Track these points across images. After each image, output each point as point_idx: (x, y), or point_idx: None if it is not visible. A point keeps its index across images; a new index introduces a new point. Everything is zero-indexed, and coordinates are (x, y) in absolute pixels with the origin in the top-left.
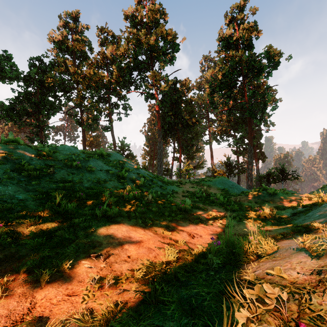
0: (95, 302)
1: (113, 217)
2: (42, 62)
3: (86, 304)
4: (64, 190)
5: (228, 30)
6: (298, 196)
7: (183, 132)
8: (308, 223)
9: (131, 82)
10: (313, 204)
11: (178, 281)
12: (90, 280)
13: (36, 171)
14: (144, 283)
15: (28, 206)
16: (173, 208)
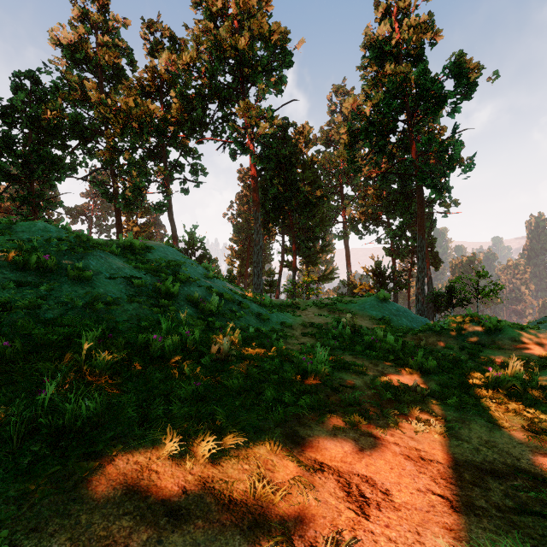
0: None
1: (82, 429)
2: (37, 82)
3: None
4: None
5: (381, 27)
6: None
7: (299, 215)
8: None
9: (205, 122)
10: None
11: None
12: None
13: None
14: None
15: None
16: (286, 375)
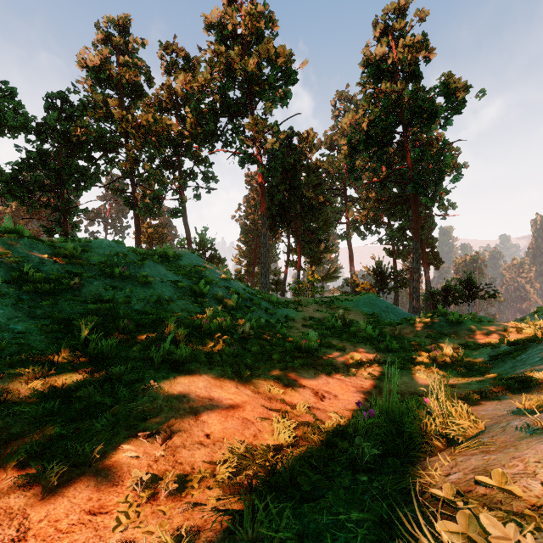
0: (139, 529)
1: (182, 363)
2: (67, 101)
3: (122, 532)
4: (97, 315)
5: (378, 48)
6: (499, 327)
7: (303, 218)
8: (522, 372)
9: (217, 134)
10: (528, 340)
11: (297, 486)
12: (133, 483)
13: (50, 283)
14: (232, 491)
15: (31, 343)
16: (287, 347)
